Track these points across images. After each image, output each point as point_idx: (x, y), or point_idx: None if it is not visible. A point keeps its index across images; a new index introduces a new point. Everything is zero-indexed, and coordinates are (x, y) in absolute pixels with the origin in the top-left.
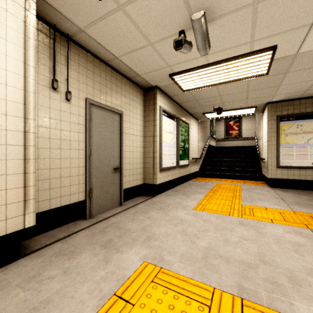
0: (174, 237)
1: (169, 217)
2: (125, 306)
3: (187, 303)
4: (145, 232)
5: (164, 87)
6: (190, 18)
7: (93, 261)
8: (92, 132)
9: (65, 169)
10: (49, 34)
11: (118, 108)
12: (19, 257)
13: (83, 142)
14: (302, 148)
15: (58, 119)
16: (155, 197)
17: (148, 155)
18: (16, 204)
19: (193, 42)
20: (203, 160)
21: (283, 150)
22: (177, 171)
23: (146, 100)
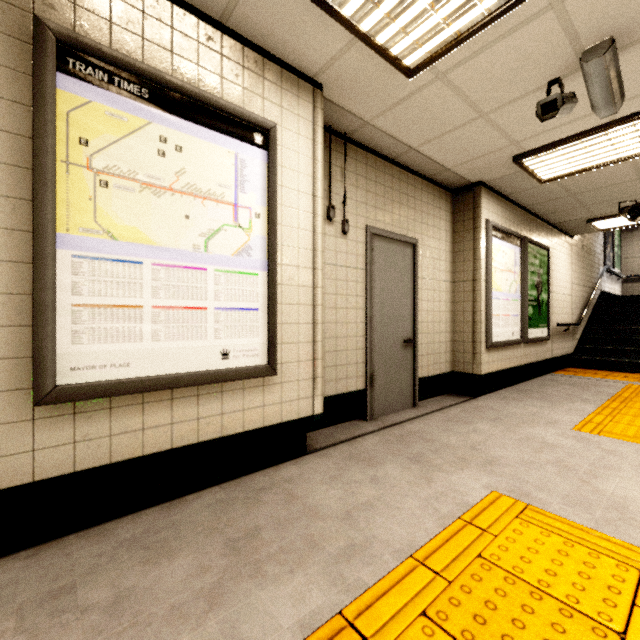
0: (541, 468)
1: (520, 436)
2: (483, 534)
3: (591, 556)
4: (478, 452)
5: (497, 181)
6: (576, 56)
7: (407, 475)
8: (374, 280)
9: (340, 340)
10: (323, 142)
11: (410, 235)
12: (305, 454)
13: (362, 297)
14: None
15: (333, 264)
16: (478, 400)
17: (462, 317)
18: (306, 381)
19: (578, 91)
20: (586, 328)
21: None
22: (522, 352)
23: (458, 211)
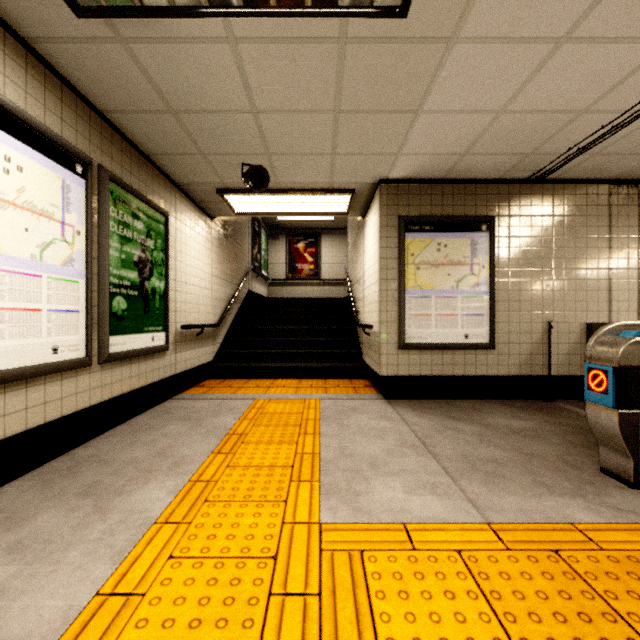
0: None
1: None
2: None
3: None
4: None
5: None
6: None
7: None
8: None
9: None
10: None
11: None
12: None
13: None
14: (448, 300)
15: None
16: None
17: None
18: None
19: None
20: (231, 329)
21: (411, 304)
22: (99, 379)
23: None
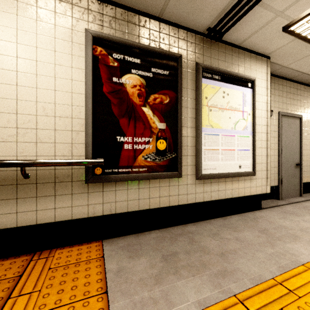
0: None
1: None
2: None
3: None
4: None
5: None
6: None
7: None
8: (282, 136)
9: None
10: None
11: (298, 113)
12: (261, 209)
13: (276, 144)
14: None
15: None
16: None
17: None
18: (264, 179)
19: None
20: None
21: None
22: None
23: None
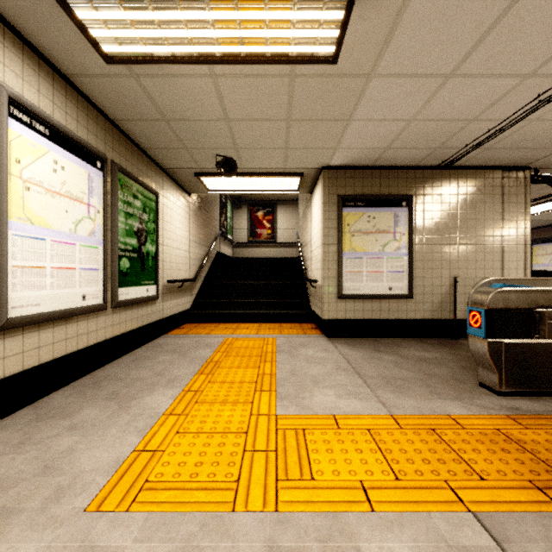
0: None
1: None
2: None
3: None
4: None
5: (17, 12)
6: None
7: None
8: None
9: None
10: None
11: None
12: None
13: None
14: (376, 260)
15: None
16: None
17: None
18: None
19: None
20: (204, 283)
21: (347, 263)
22: (111, 320)
23: None
